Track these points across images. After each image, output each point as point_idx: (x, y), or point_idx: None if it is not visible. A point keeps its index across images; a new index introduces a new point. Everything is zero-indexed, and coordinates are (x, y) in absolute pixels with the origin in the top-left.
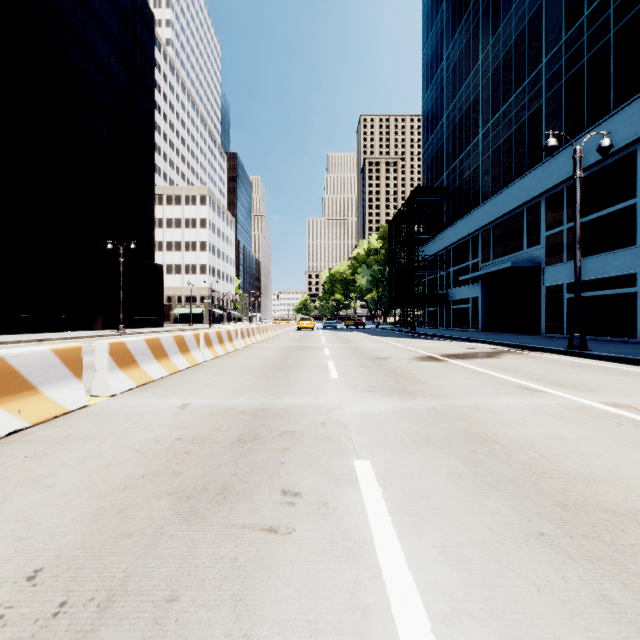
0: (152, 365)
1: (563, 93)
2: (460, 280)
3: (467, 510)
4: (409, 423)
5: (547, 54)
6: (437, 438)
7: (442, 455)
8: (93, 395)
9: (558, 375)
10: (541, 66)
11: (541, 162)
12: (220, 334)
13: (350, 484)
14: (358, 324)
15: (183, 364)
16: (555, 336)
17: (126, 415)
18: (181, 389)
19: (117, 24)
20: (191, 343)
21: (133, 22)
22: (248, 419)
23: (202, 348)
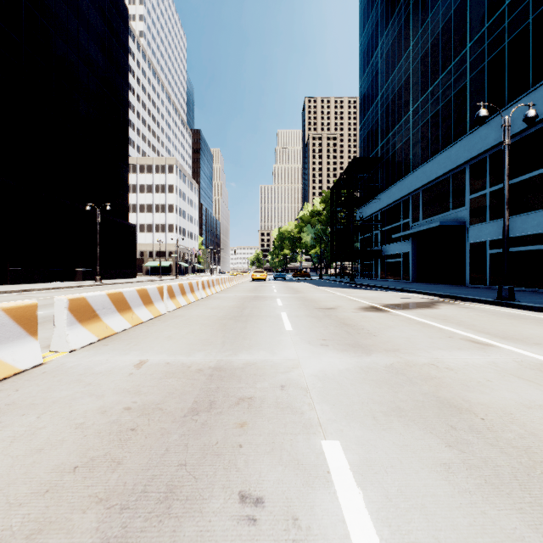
0: (115, 318)
1: (486, 73)
2: (393, 237)
3: (479, 533)
4: (372, 386)
5: (471, 39)
6: (407, 407)
7: (419, 433)
8: (52, 351)
9: (499, 327)
10: (466, 50)
11: (466, 134)
12: (182, 286)
13: (322, 482)
14: (304, 275)
15: (146, 316)
16: (478, 287)
17: (79, 375)
18: (141, 343)
19: (95, 15)
20: (154, 295)
21: (109, 14)
22: (204, 381)
23: (165, 300)
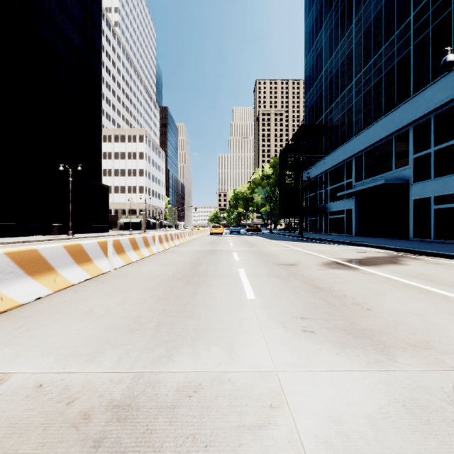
0: (21, 284)
1: (430, 38)
2: (336, 196)
3: None
4: None
5: (415, 8)
6: None
7: None
8: None
9: None
10: (409, 19)
11: (410, 97)
12: (134, 240)
13: None
14: (256, 230)
15: (79, 276)
16: (422, 240)
17: None
18: (38, 325)
19: None
20: (94, 252)
21: None
22: None
23: (111, 256)
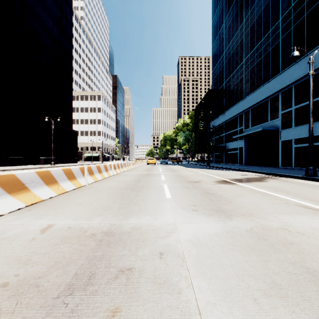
0: (43, 189)
1: (292, 35)
2: (232, 138)
3: None
4: (241, 253)
5: (282, 14)
6: (283, 282)
7: None
8: None
9: (316, 195)
10: (279, 21)
11: (279, 73)
12: (99, 167)
13: None
14: (178, 161)
15: (70, 187)
16: (287, 168)
17: None
18: (57, 208)
19: (52, 3)
20: (77, 173)
21: (61, 3)
22: (93, 247)
23: (86, 176)
